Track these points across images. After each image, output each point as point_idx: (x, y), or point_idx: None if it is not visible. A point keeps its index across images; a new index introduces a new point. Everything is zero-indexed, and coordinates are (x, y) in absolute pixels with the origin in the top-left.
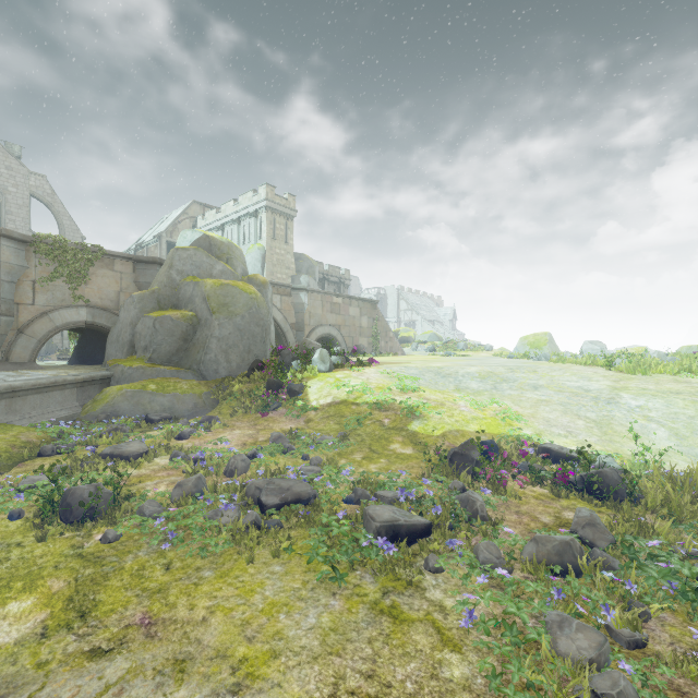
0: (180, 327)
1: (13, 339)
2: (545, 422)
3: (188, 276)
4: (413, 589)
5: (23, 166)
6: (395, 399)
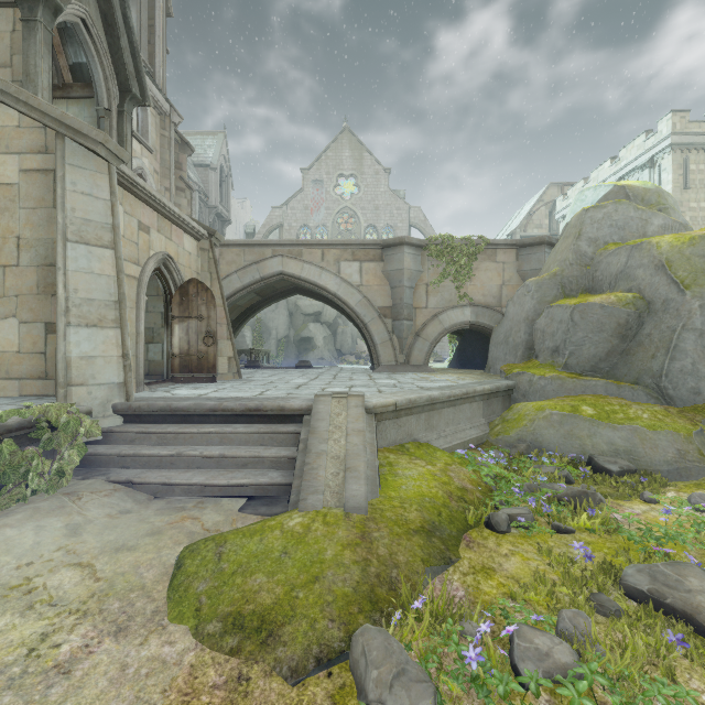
0: (614, 317)
1: (412, 342)
2: None
3: (604, 244)
4: None
5: (406, 204)
6: None
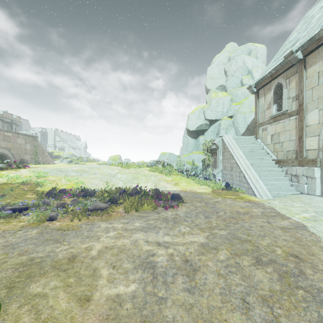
0: None
1: None
2: (91, 183)
3: None
4: (17, 218)
5: None
6: (32, 180)
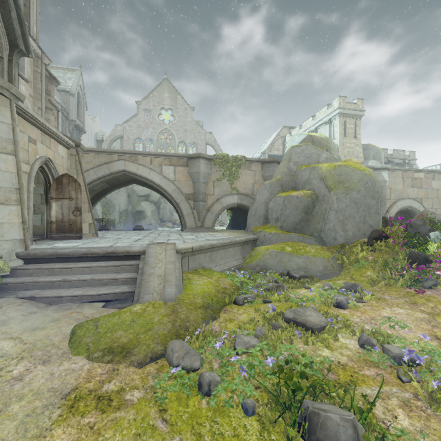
0: (302, 203)
1: (205, 214)
2: None
3: (301, 165)
4: None
5: (203, 130)
6: None
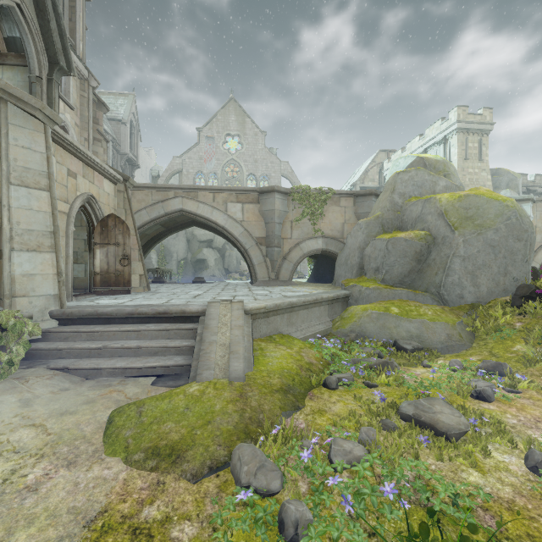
0: (413, 247)
1: (280, 264)
2: None
3: (409, 197)
4: None
5: (278, 159)
6: None
